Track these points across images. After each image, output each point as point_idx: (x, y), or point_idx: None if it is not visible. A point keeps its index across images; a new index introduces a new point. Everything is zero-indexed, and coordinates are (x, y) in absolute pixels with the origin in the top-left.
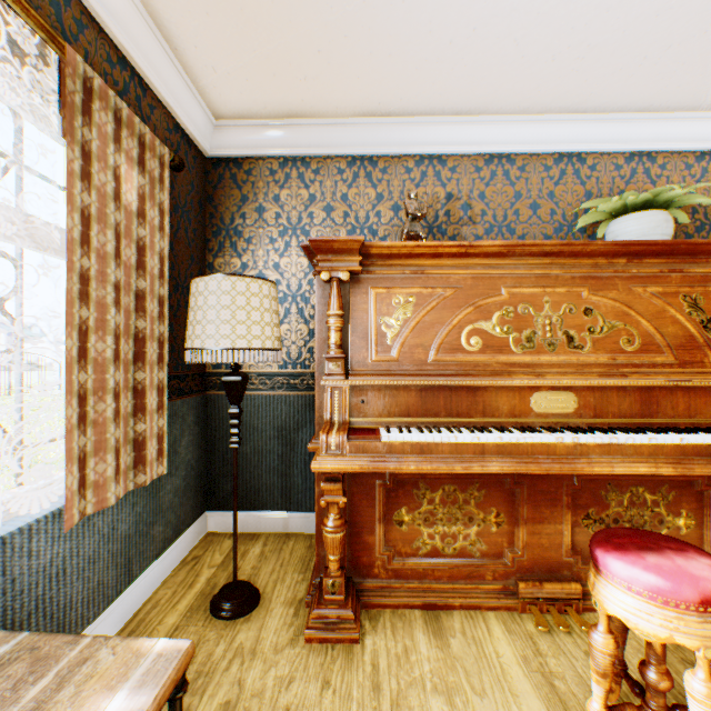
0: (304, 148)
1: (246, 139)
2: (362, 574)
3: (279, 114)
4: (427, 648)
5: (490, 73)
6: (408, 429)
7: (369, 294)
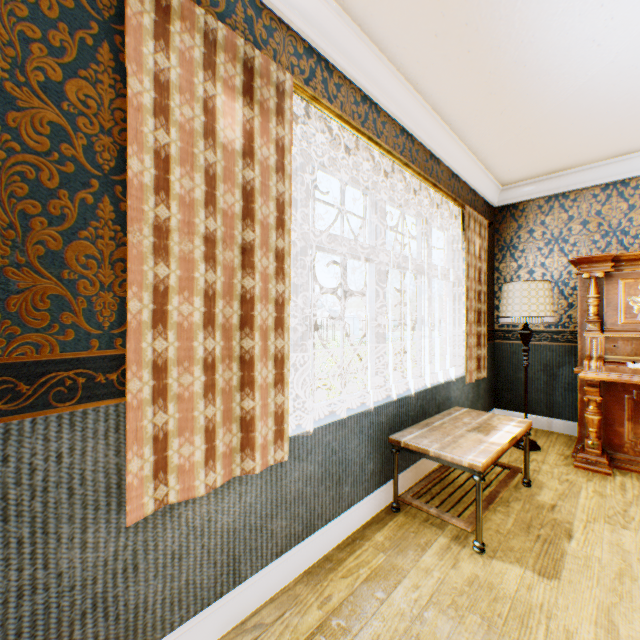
0: (563, 188)
1: (520, 192)
2: (613, 450)
3: (545, 174)
4: None
5: None
6: None
7: (618, 284)
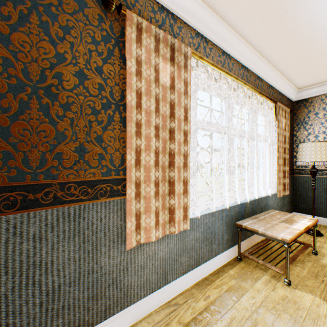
0: None
1: (309, 92)
2: None
3: (325, 81)
4: None
5: None
6: None
7: None
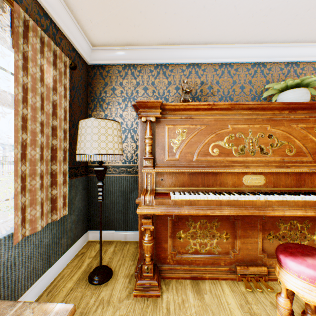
0: (134, 60)
1: (106, 56)
2: (161, 262)
3: (122, 44)
4: (193, 300)
5: (222, 23)
6: (184, 193)
7: (165, 128)
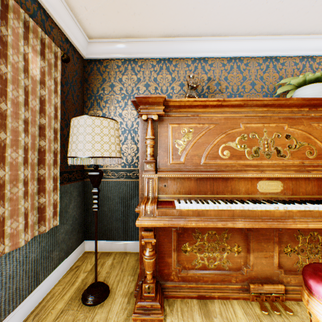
0: (134, 54)
1: (104, 49)
2: (165, 279)
3: (121, 36)
4: None
5: (232, 11)
6: (190, 201)
7: (168, 127)
